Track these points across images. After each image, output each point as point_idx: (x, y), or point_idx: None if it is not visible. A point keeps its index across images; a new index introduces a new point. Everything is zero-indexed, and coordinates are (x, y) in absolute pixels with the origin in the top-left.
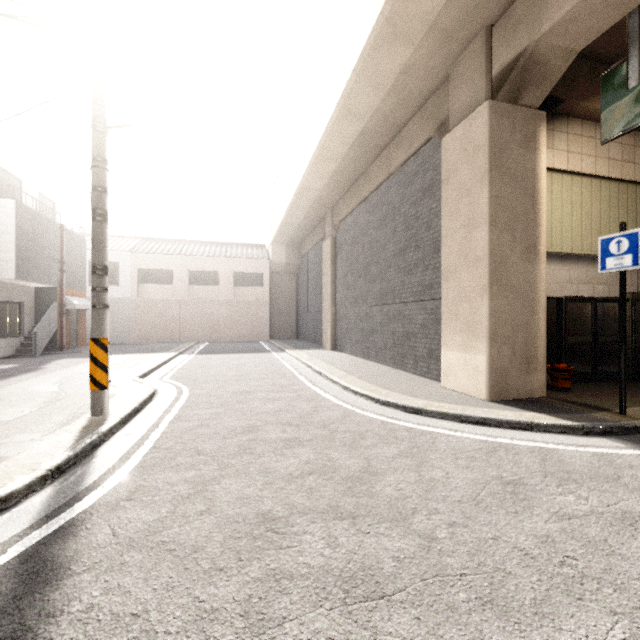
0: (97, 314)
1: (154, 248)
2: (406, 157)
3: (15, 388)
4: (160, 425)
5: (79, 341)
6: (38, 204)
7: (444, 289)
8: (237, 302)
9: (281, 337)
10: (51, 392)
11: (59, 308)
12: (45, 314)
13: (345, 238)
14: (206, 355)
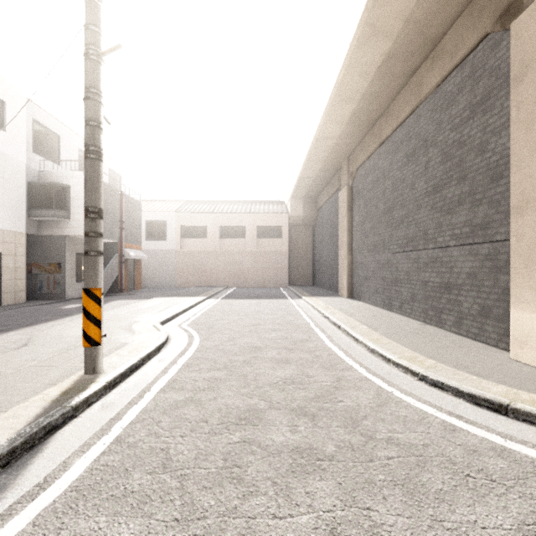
0: (89, 262)
1: (193, 208)
2: (445, 73)
3: (56, 329)
4: (147, 394)
5: (136, 285)
6: (108, 177)
7: (516, 226)
8: (260, 252)
9: (298, 283)
10: (78, 336)
11: (119, 258)
12: (108, 263)
13: (363, 184)
14: (230, 300)
